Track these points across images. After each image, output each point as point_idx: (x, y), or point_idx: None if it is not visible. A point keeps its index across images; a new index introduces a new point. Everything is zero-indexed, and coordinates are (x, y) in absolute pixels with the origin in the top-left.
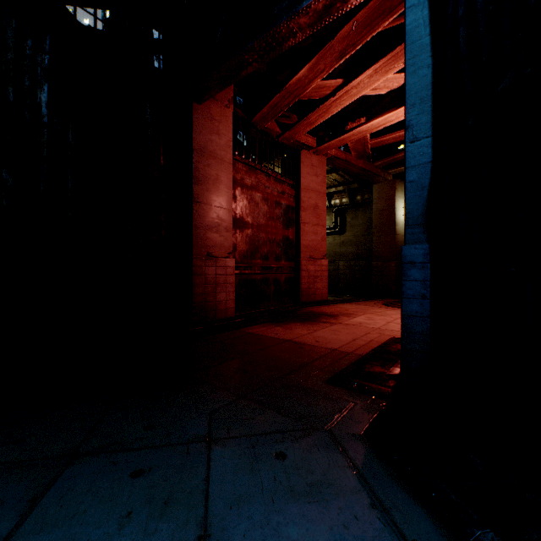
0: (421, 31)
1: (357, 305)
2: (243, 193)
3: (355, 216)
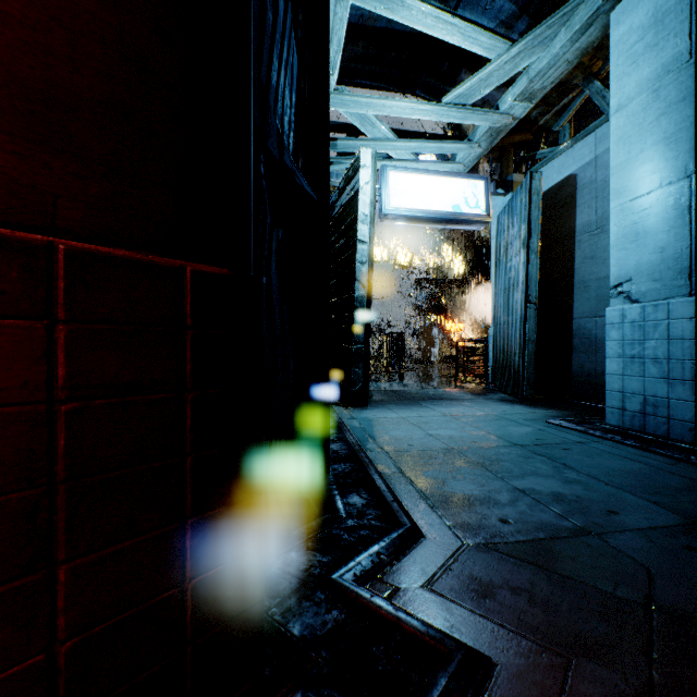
0: None
1: None
2: None
3: None
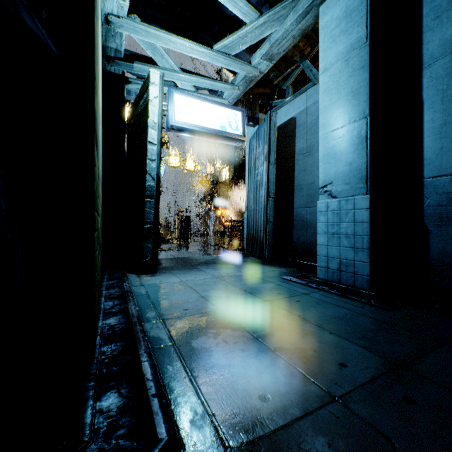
0: None
1: None
2: None
3: None
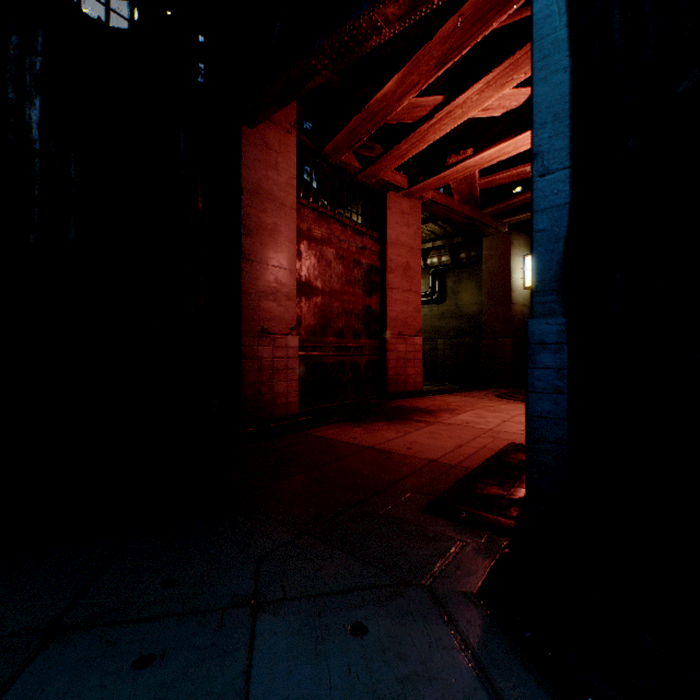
0: (555, 22)
1: (461, 397)
2: (311, 249)
3: (458, 280)
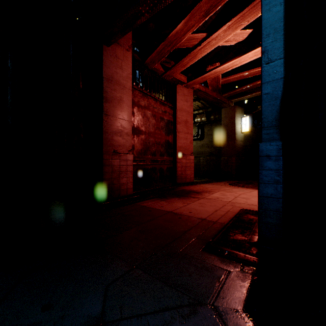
0: None
1: (212, 185)
2: (139, 111)
3: (210, 129)
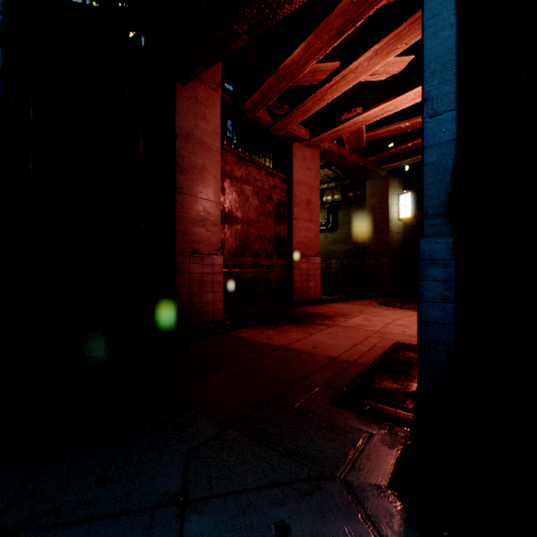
0: None
1: (351, 305)
2: (233, 186)
3: (347, 213)
